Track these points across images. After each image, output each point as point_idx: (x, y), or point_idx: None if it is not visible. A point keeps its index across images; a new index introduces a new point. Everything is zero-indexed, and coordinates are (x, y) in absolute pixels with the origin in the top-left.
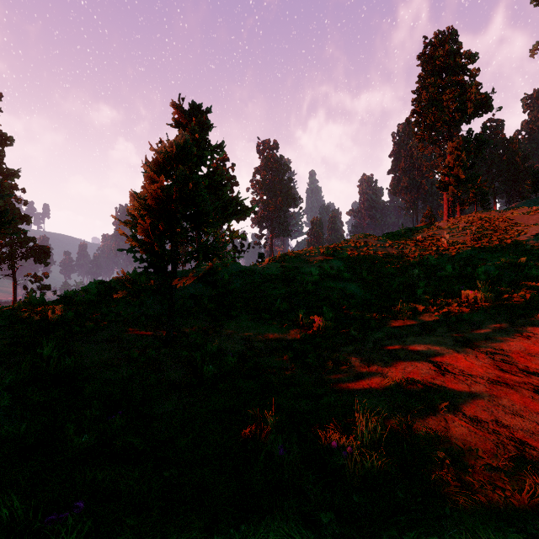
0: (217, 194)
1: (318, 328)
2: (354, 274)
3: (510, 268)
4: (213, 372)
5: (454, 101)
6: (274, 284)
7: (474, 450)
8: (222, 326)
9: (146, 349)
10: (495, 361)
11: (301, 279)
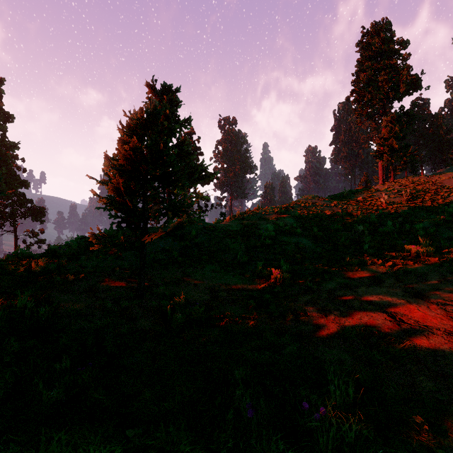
0: (185, 161)
1: (276, 279)
2: (305, 230)
3: (445, 224)
4: (181, 321)
5: (388, 81)
6: (234, 238)
7: (447, 409)
8: (189, 276)
9: (119, 299)
10: (448, 312)
11: (259, 234)
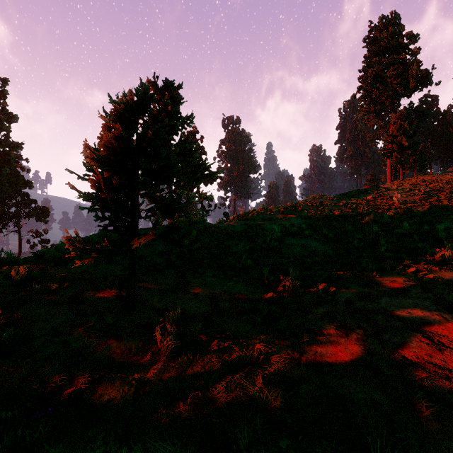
0: (187, 160)
1: (284, 286)
2: (314, 231)
3: None
4: (173, 342)
5: (397, 77)
6: (238, 240)
7: None
8: (188, 283)
9: (104, 312)
10: None
11: (264, 235)
